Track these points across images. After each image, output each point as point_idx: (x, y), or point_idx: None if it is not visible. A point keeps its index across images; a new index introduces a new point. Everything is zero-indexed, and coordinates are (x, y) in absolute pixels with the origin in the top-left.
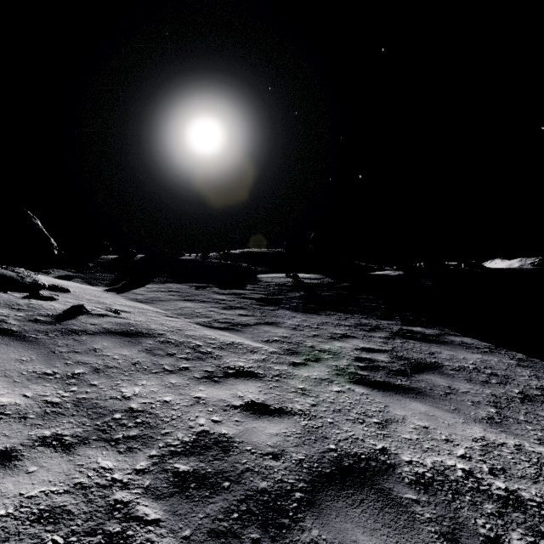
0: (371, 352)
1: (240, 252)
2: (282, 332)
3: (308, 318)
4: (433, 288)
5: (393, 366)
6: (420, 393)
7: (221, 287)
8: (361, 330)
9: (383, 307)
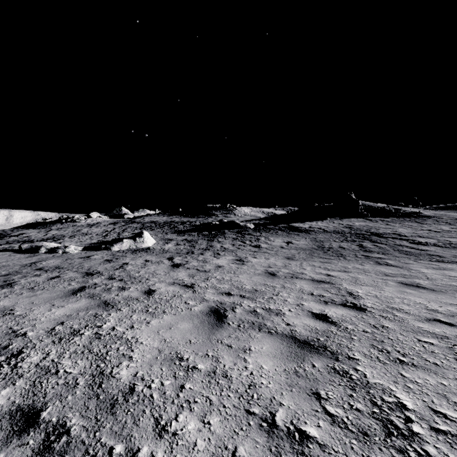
0: None
1: None
2: None
3: None
4: None
5: None
6: None
7: None
8: None
9: None
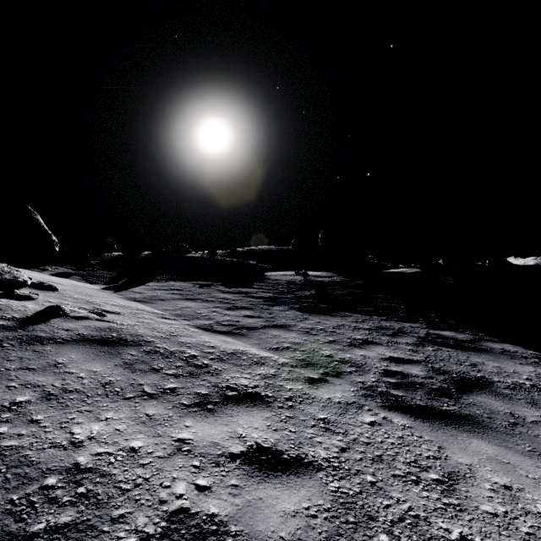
0: (401, 363)
1: (247, 250)
2: (294, 337)
3: (322, 320)
4: (456, 287)
5: (432, 383)
6: (477, 425)
7: (226, 285)
8: (384, 334)
9: (403, 307)
